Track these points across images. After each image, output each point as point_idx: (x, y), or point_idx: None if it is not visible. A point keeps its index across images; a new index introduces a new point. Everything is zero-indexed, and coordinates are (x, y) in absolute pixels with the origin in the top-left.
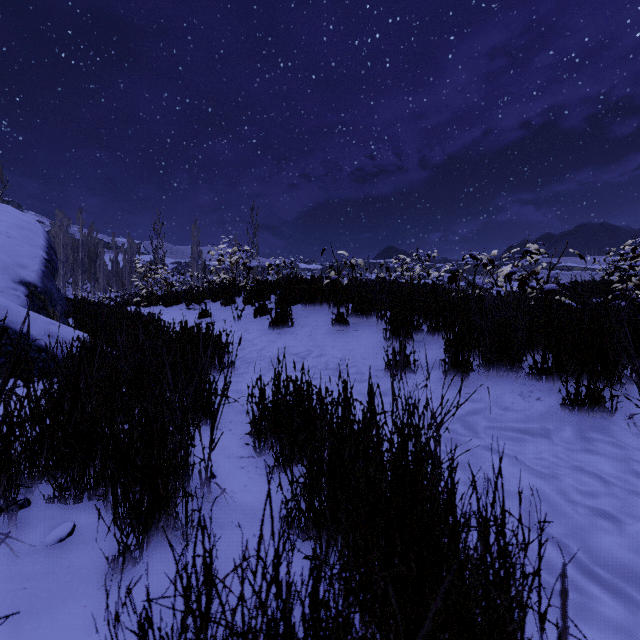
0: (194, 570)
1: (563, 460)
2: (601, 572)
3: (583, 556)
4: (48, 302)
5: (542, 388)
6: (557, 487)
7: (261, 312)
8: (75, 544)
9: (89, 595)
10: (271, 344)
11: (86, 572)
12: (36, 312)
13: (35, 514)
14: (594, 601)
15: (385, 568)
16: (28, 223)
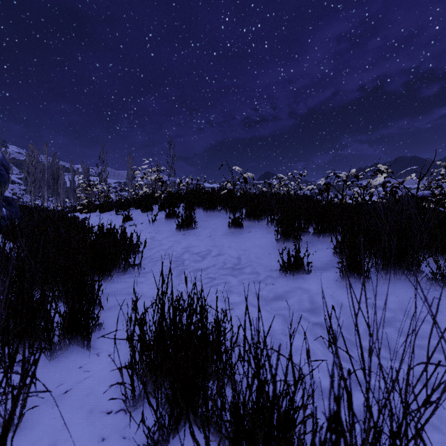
0: None
1: None
2: None
3: None
4: None
5: None
6: None
7: (171, 217)
8: None
9: None
10: (176, 244)
11: None
12: None
13: None
14: None
15: None
16: None
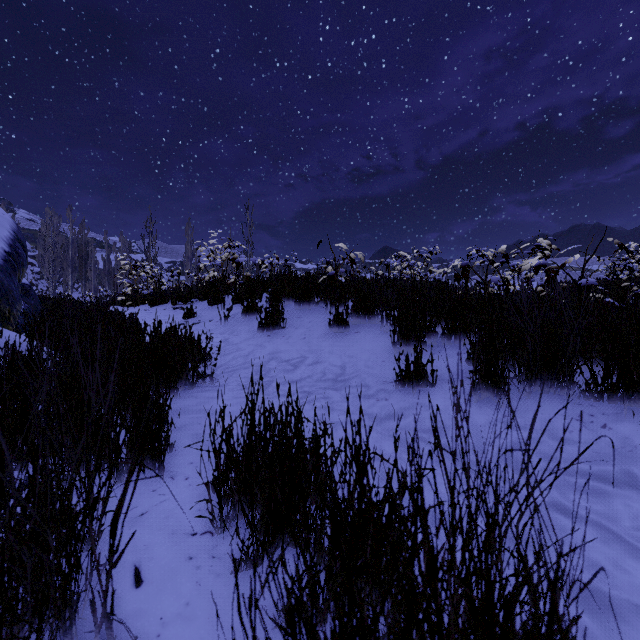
0: None
1: None
2: None
3: None
4: (2, 300)
5: (605, 410)
6: None
7: (250, 312)
8: None
9: None
10: (259, 348)
11: None
12: None
13: None
14: None
15: None
16: None
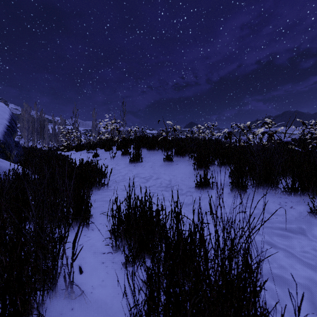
0: None
1: None
2: None
3: None
4: (6, 148)
5: (292, 200)
6: None
7: (125, 154)
8: None
9: None
10: (130, 172)
11: None
12: None
13: None
14: None
15: None
16: (0, 106)
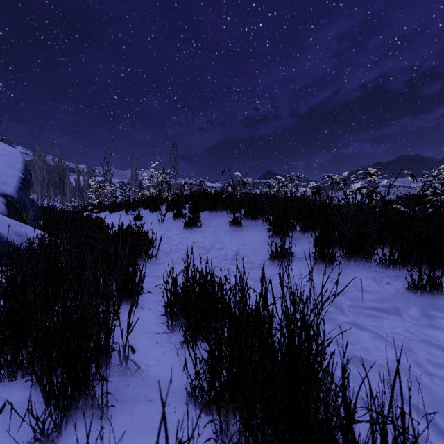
0: None
1: (414, 334)
2: None
3: None
4: (22, 209)
5: (390, 274)
6: (413, 359)
7: (178, 216)
8: (0, 425)
9: None
10: (185, 240)
11: None
12: (12, 216)
13: None
14: None
15: None
16: (10, 152)
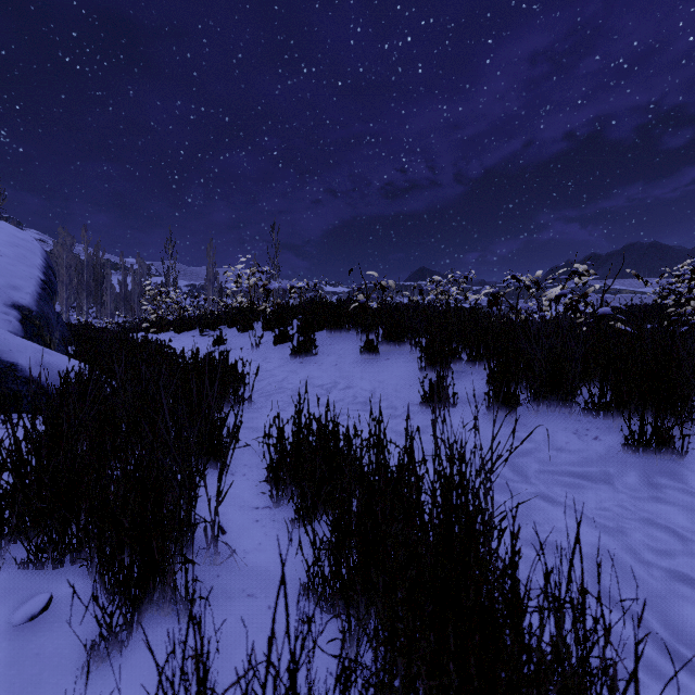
0: (182, 683)
1: (629, 511)
2: (688, 653)
3: (664, 632)
4: (44, 328)
5: (600, 425)
6: (625, 544)
7: (282, 339)
8: (49, 622)
9: (61, 692)
10: (292, 375)
11: (60, 660)
12: (30, 339)
13: (4, 583)
14: (684, 693)
15: (436, 677)
16: (24, 240)
